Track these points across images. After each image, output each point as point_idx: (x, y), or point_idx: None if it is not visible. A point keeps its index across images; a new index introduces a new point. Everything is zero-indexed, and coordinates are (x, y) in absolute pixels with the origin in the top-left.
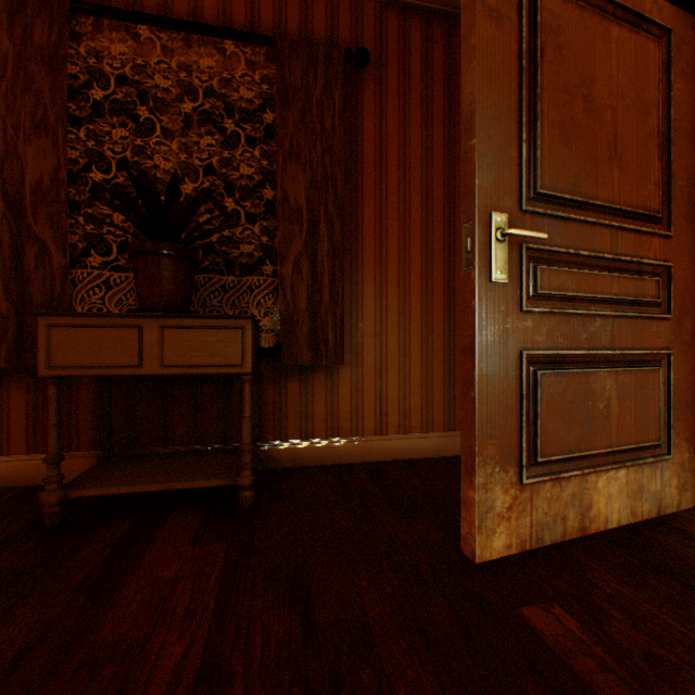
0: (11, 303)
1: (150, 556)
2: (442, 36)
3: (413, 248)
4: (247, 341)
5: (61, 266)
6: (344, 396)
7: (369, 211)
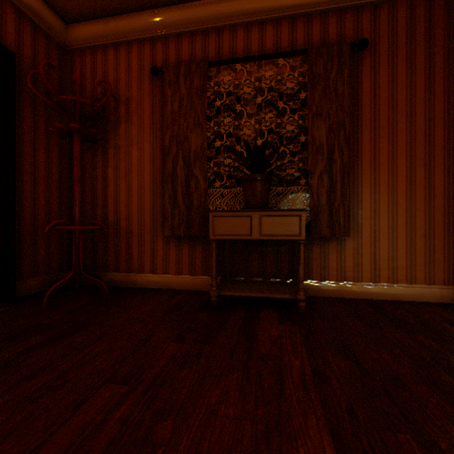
0: (184, 206)
1: (261, 325)
2: (423, 10)
3: (399, 159)
4: (301, 222)
5: (204, 188)
6: (348, 256)
7: (366, 139)
